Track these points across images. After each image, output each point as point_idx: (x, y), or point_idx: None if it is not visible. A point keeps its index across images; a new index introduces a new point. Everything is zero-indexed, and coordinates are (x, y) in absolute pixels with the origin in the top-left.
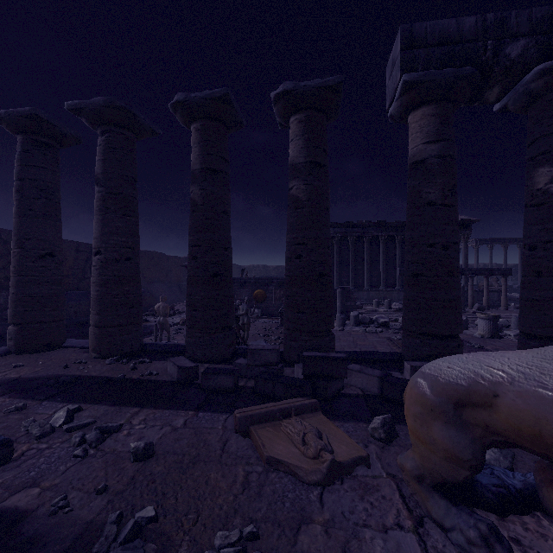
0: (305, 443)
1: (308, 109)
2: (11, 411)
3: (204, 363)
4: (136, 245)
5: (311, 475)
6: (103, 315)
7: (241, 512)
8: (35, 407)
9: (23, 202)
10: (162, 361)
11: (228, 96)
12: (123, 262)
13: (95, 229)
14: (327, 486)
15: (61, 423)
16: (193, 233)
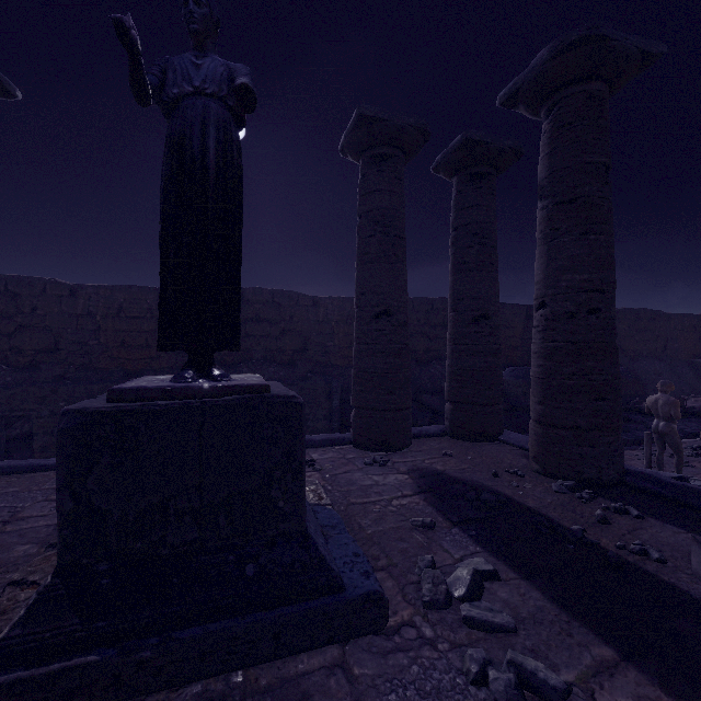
0: None
1: None
2: (417, 525)
3: None
4: (607, 285)
5: None
6: (547, 406)
7: None
8: (443, 532)
9: (457, 255)
10: (671, 526)
11: None
12: (581, 317)
13: (536, 269)
14: None
15: (460, 596)
16: None
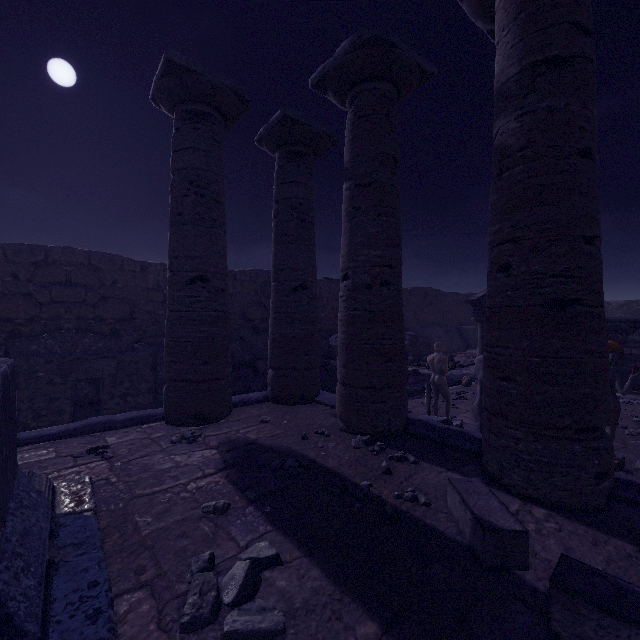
0: None
1: None
2: (208, 511)
3: (529, 502)
4: (395, 262)
5: None
6: (350, 369)
7: None
8: (235, 515)
9: (278, 227)
10: (437, 467)
11: None
12: (376, 288)
13: (342, 243)
14: None
15: (230, 602)
16: (501, 216)
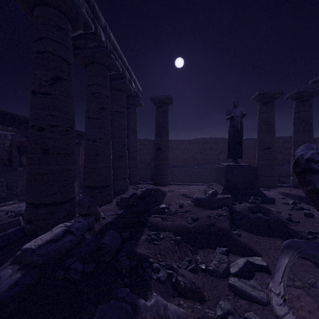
0: None
1: None
2: (280, 198)
3: None
4: None
5: None
6: None
7: None
8: (287, 199)
9: (295, 127)
10: None
11: None
12: None
13: None
14: None
15: (290, 203)
16: None
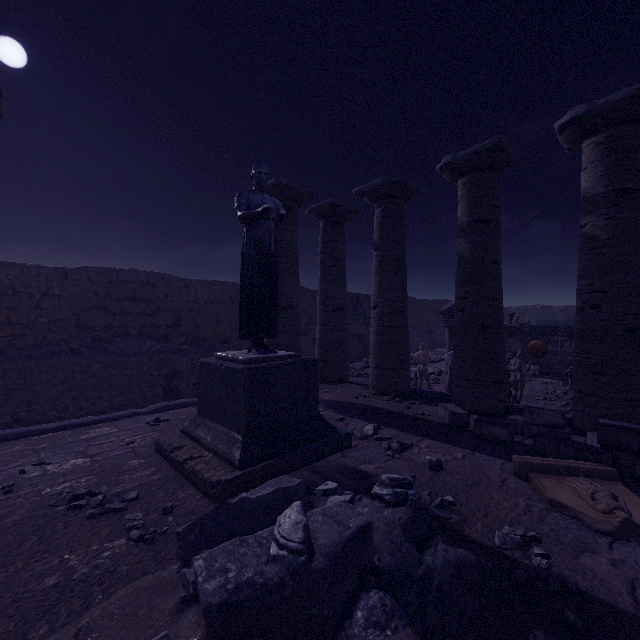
0: (594, 499)
1: (609, 126)
2: (337, 420)
3: (472, 414)
4: (405, 299)
5: (599, 524)
6: (380, 359)
7: (524, 525)
8: (350, 420)
9: (324, 270)
10: (431, 406)
11: (499, 143)
12: (395, 314)
13: (374, 287)
14: (619, 540)
15: (371, 434)
16: (461, 286)
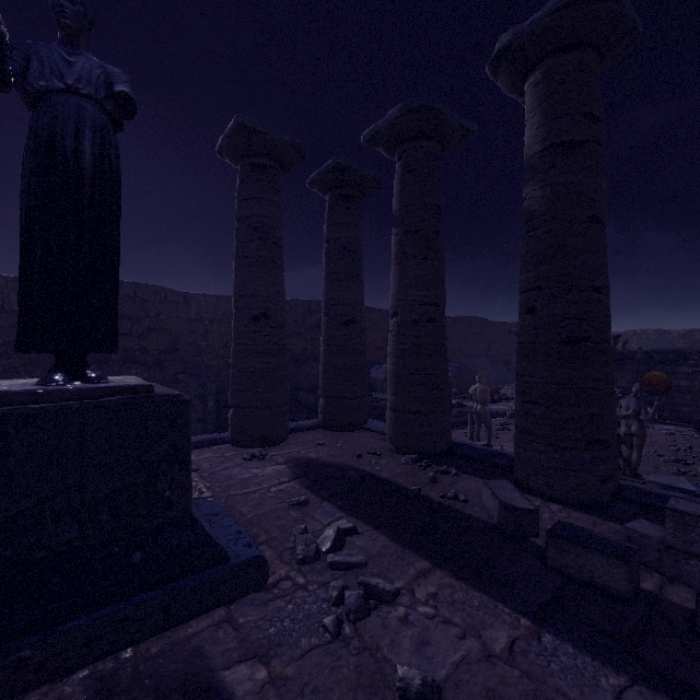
0: None
1: None
2: (293, 504)
3: (549, 500)
4: (439, 301)
5: None
6: (399, 396)
7: None
8: (315, 507)
9: (330, 265)
10: (475, 478)
11: None
12: (422, 324)
13: (391, 284)
14: None
15: (327, 549)
16: (528, 268)
